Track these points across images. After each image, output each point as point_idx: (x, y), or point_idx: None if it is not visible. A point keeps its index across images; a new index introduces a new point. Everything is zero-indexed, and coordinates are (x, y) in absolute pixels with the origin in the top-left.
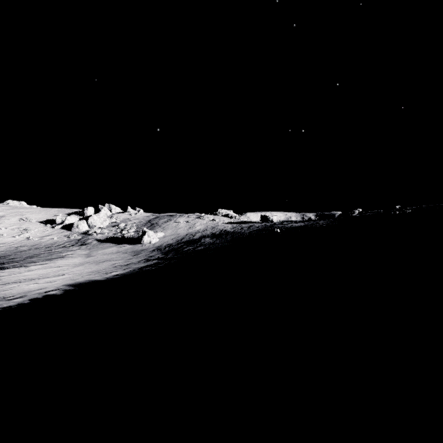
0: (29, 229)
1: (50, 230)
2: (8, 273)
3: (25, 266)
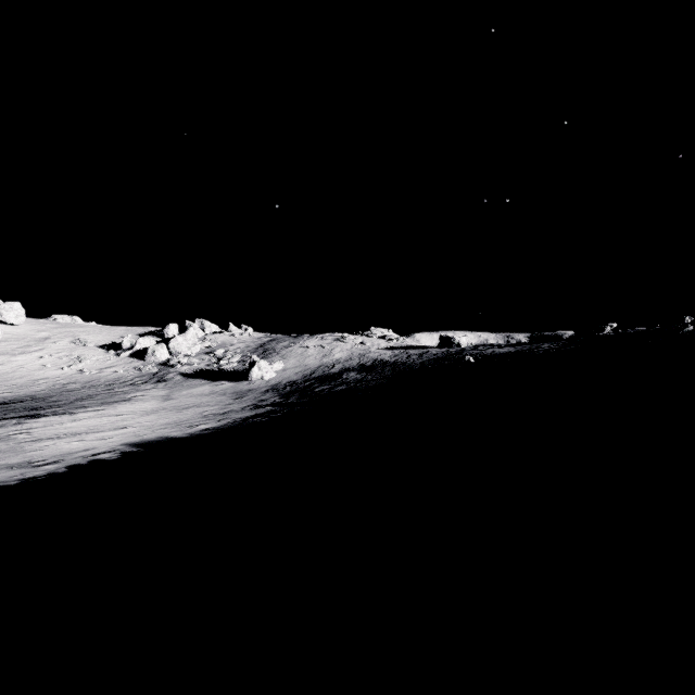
0: (83, 357)
1: (113, 359)
2: (44, 423)
3: (70, 412)
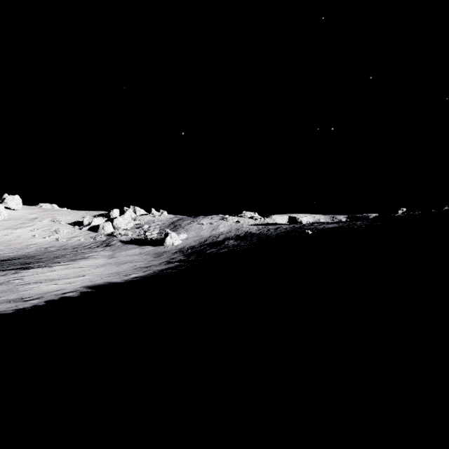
0: (58, 230)
1: (77, 232)
2: (32, 272)
3: (49, 266)
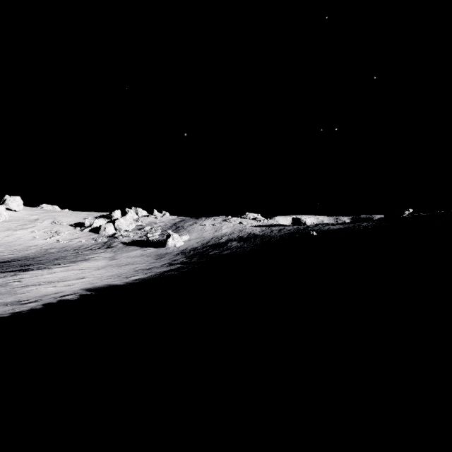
0: (59, 232)
1: (79, 233)
2: (31, 274)
3: (49, 268)
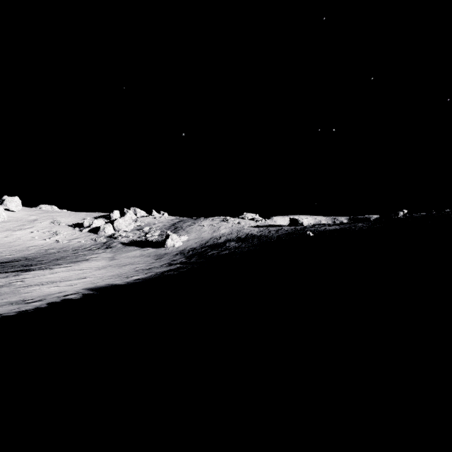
0: (59, 232)
1: (78, 234)
2: (33, 275)
3: (50, 268)
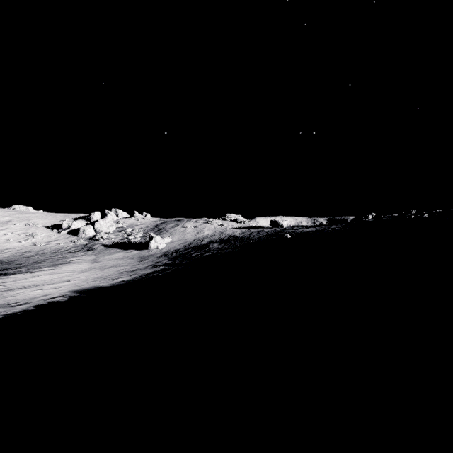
0: (35, 234)
1: (56, 235)
2: (13, 278)
3: (30, 271)
